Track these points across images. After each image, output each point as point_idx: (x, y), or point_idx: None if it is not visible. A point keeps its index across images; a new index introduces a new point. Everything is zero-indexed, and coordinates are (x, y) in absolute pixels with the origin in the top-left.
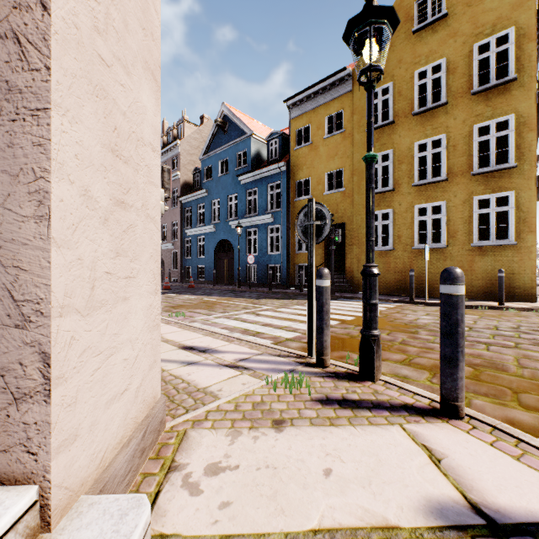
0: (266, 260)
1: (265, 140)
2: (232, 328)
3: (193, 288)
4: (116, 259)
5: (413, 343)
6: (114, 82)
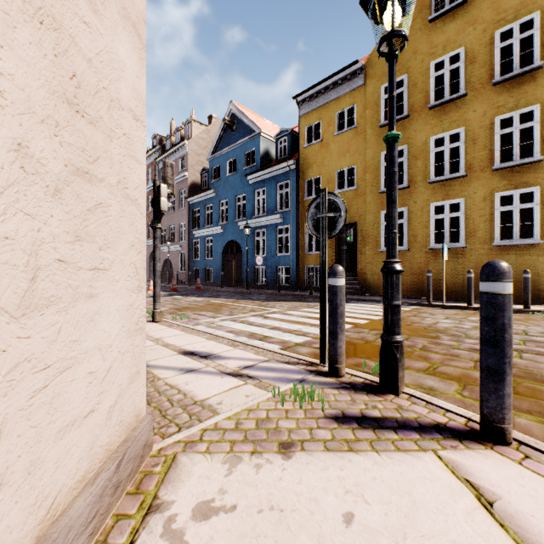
0: (275, 262)
1: (274, 138)
2: (237, 331)
3: (200, 290)
4: (76, 244)
5: (436, 349)
6: (73, 15)
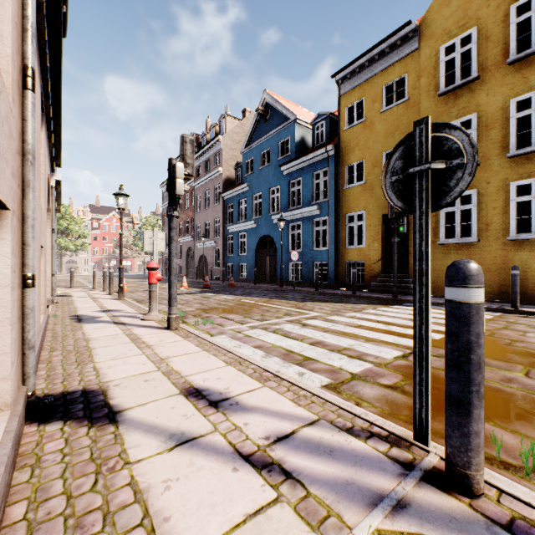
0: (311, 257)
1: (310, 124)
2: (269, 346)
3: (233, 287)
4: None
5: None
6: None
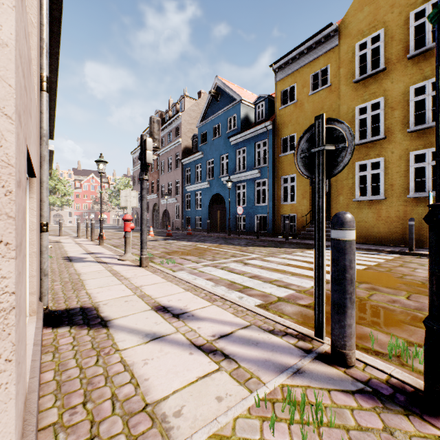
0: (253, 211)
1: (253, 104)
2: (217, 279)
3: (190, 235)
4: None
5: None
6: None
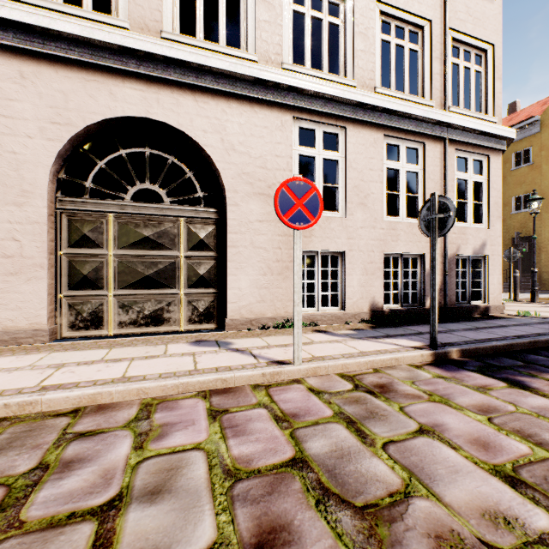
0: None
1: None
2: None
3: None
4: None
5: None
6: None
